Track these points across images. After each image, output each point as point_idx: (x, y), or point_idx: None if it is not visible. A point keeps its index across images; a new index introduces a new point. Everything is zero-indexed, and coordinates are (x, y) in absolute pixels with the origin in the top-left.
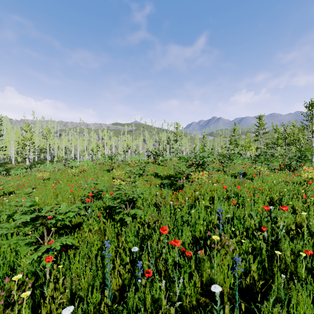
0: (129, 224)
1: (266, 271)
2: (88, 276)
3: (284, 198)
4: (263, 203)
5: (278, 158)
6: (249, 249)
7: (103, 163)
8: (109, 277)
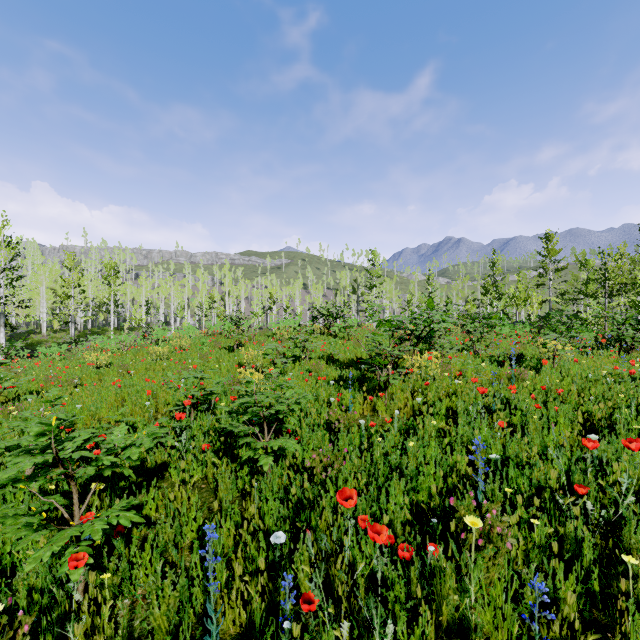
0: (268, 472)
1: (594, 599)
2: (168, 601)
3: (618, 416)
4: (569, 426)
5: (590, 322)
6: (554, 547)
7: (221, 333)
8: (213, 613)
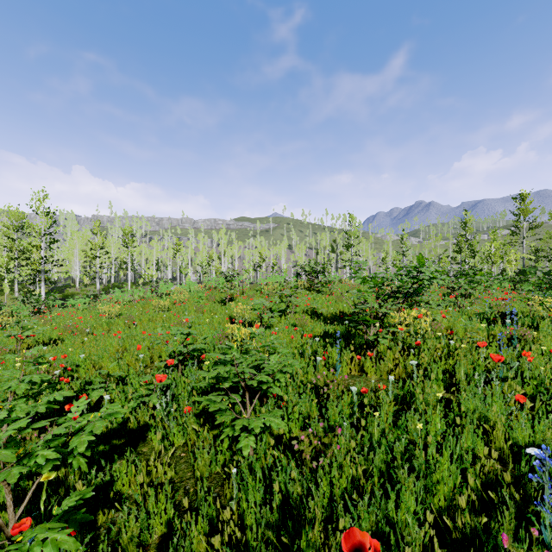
0: (249, 457)
1: None
2: None
3: None
4: None
5: None
6: None
7: (216, 288)
8: None
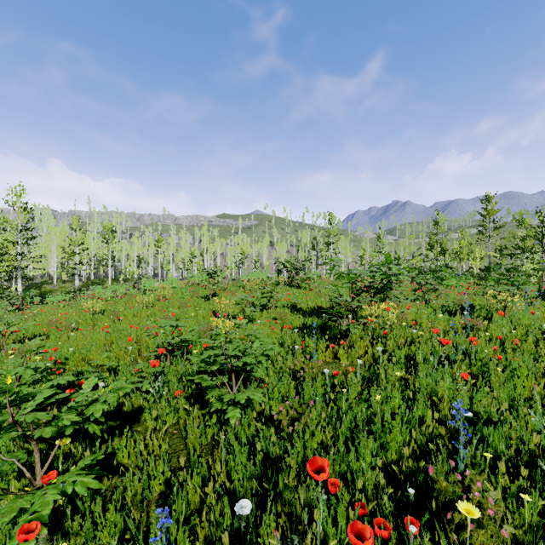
0: (235, 425)
1: None
2: None
3: None
4: (533, 379)
5: (529, 275)
6: None
7: (199, 284)
8: None
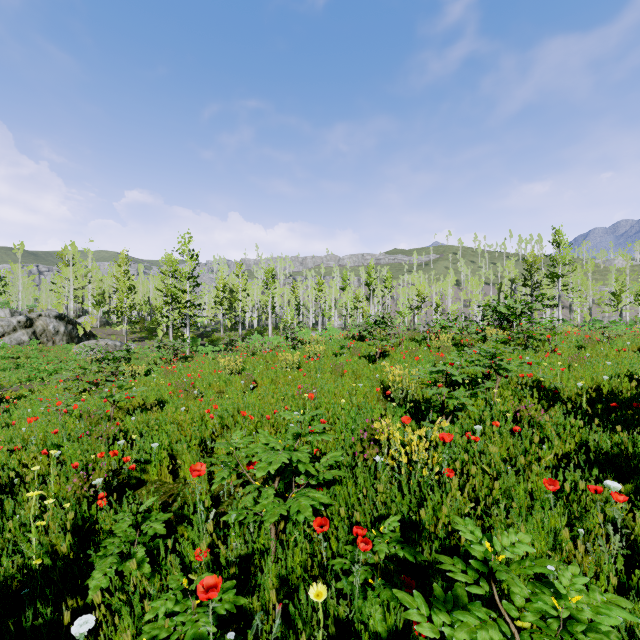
0: None
1: None
2: None
3: None
4: None
5: None
6: None
7: (362, 337)
8: None
